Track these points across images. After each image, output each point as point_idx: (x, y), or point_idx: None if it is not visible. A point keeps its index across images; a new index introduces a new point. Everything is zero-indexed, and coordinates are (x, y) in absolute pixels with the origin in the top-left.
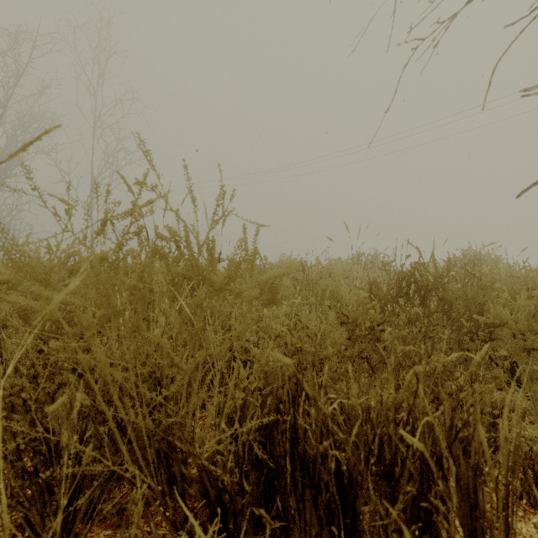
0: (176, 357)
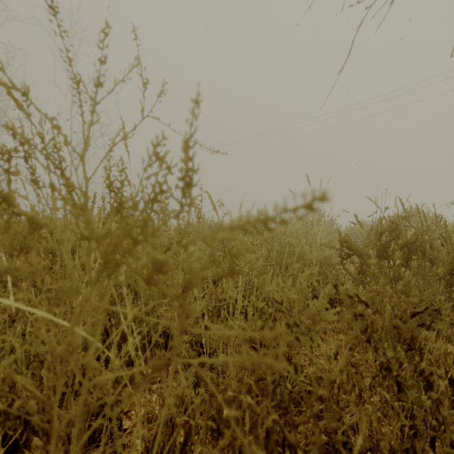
0: (30, 402)
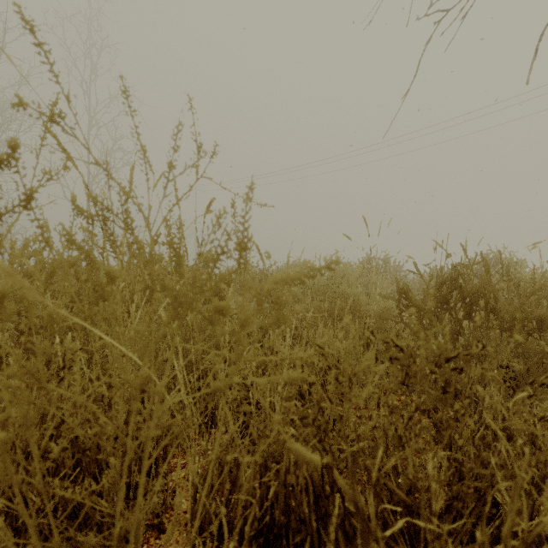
0: (107, 427)
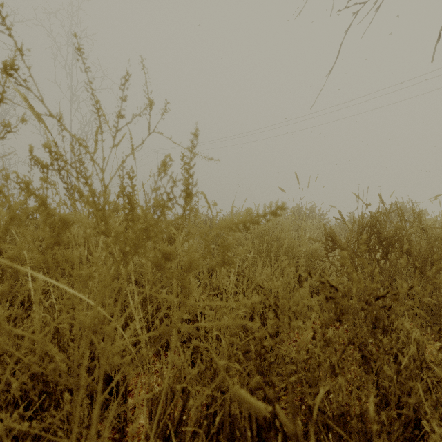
0: (62, 364)
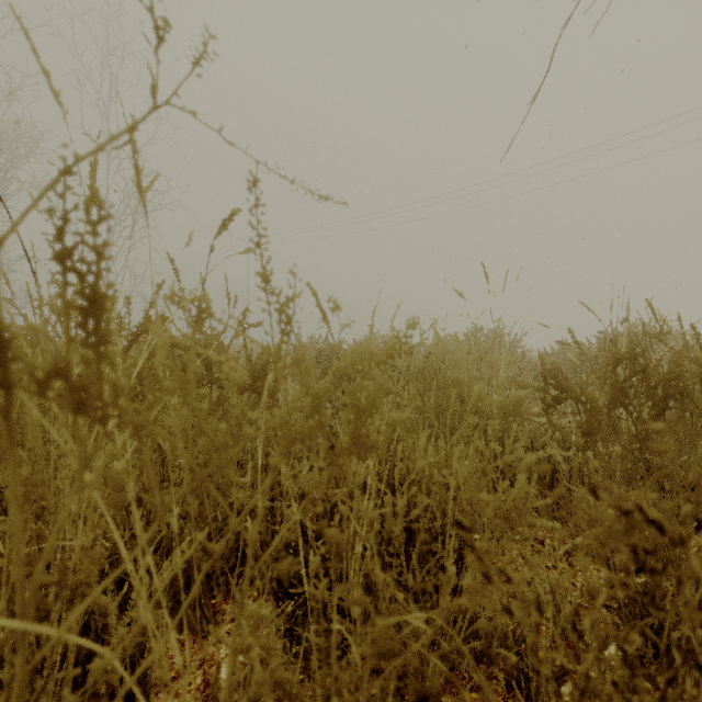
0: None
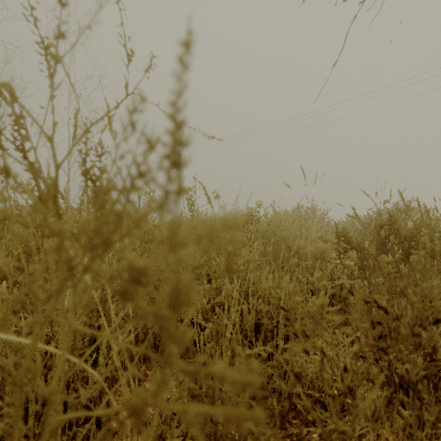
0: None
